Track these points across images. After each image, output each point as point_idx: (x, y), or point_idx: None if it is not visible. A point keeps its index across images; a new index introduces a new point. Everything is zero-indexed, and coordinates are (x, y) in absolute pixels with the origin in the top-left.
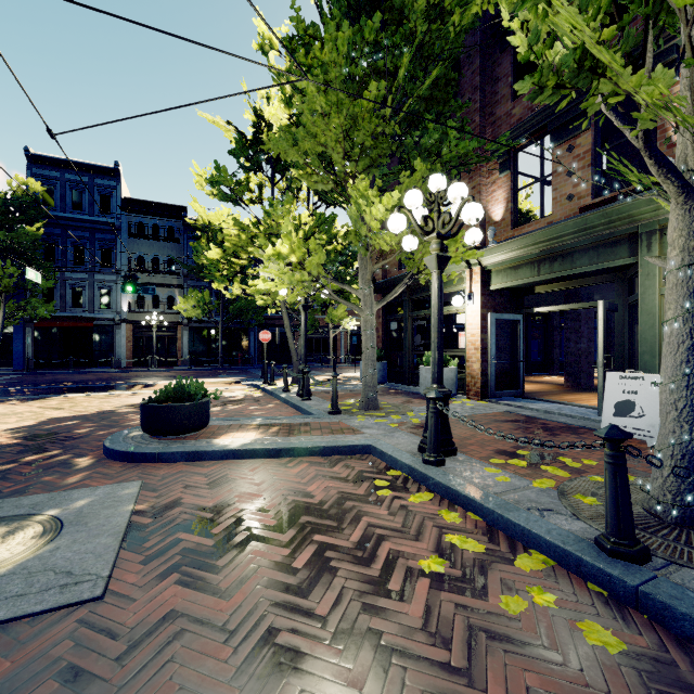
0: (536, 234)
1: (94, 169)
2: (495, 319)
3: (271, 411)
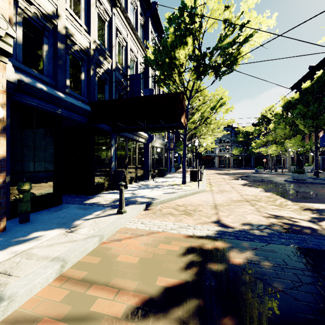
0: None
1: None
2: (321, 157)
3: None
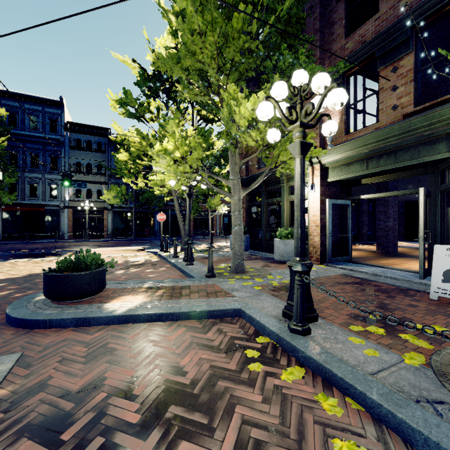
0: (366, 137)
1: (45, 101)
2: (331, 203)
3: (162, 274)
